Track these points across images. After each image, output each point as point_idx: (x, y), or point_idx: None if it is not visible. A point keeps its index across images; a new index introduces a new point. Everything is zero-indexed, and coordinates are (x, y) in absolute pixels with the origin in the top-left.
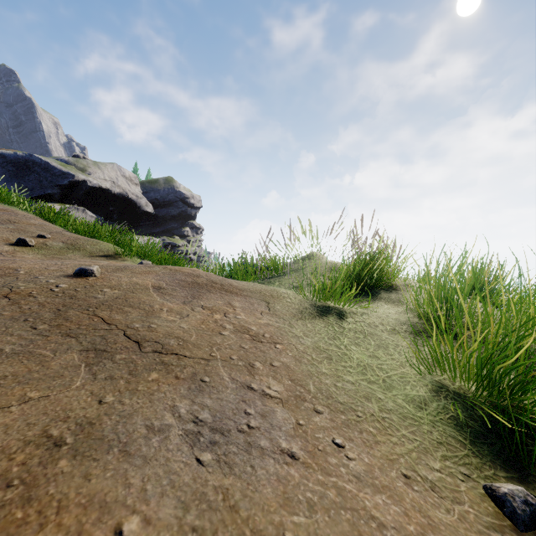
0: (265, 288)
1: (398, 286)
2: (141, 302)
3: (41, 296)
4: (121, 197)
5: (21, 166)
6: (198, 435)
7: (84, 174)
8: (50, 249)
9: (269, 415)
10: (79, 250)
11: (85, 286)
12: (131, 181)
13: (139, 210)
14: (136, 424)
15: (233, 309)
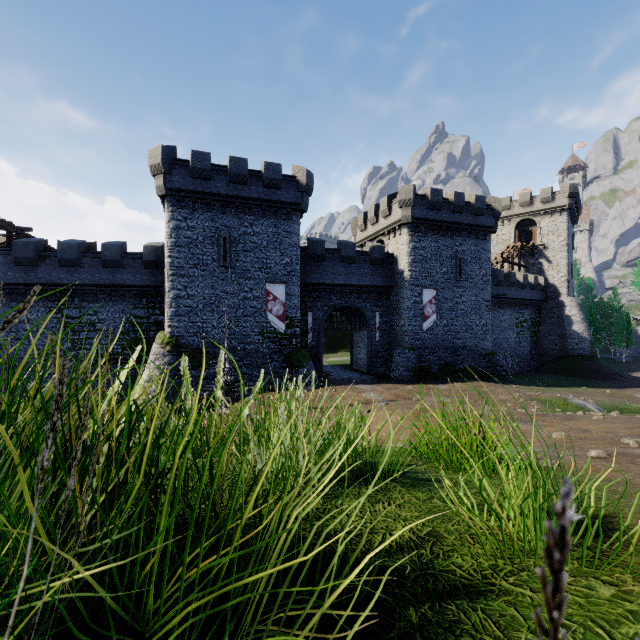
0: None
1: None
2: None
3: None
4: None
5: None
6: None
7: None
8: None
9: None
10: None
11: None
12: None
13: None
14: None
15: None
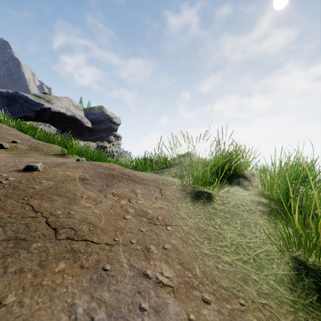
0: (158, 178)
1: (246, 174)
2: (67, 191)
3: None
4: (71, 117)
5: (11, 99)
6: None
7: (49, 104)
8: (19, 150)
9: (162, 310)
10: (38, 151)
11: (28, 179)
12: (78, 108)
13: (83, 126)
14: None
15: (135, 195)
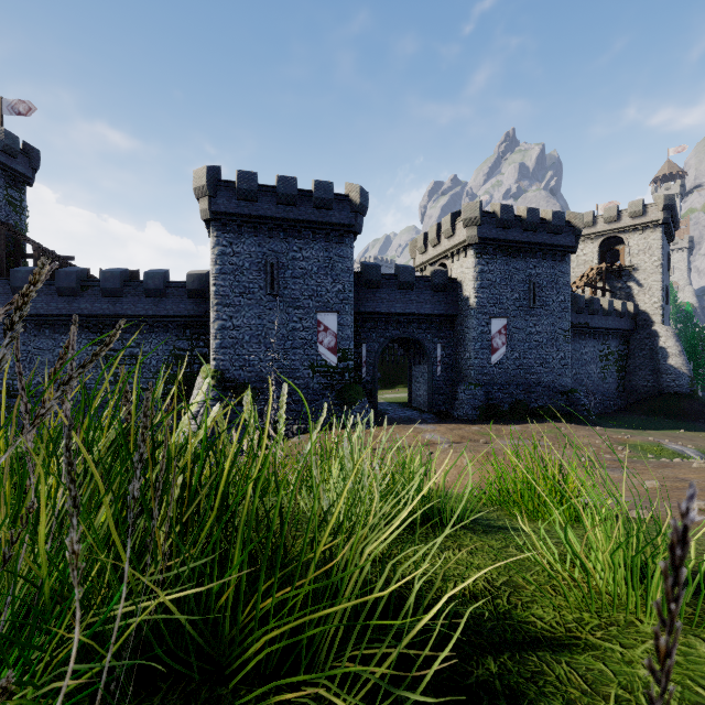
0: None
1: None
2: None
3: None
4: None
5: None
6: None
7: None
8: None
9: None
10: None
11: None
12: None
13: None
14: None
15: None
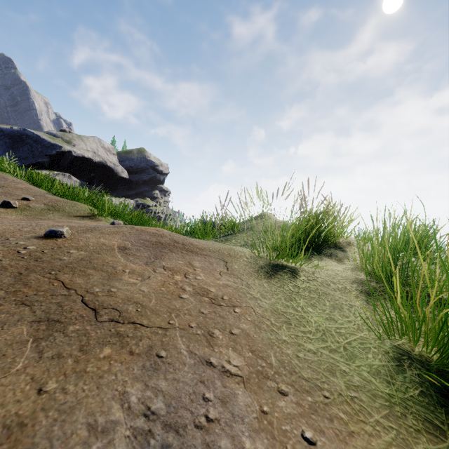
0: (223, 247)
1: (341, 243)
2: (104, 264)
3: (6, 259)
4: (100, 165)
5: (16, 138)
6: (149, 435)
7: (69, 146)
8: (32, 210)
9: (229, 401)
10: (59, 211)
11: (53, 248)
12: (110, 151)
13: (116, 176)
14: (76, 422)
15: (193, 269)
